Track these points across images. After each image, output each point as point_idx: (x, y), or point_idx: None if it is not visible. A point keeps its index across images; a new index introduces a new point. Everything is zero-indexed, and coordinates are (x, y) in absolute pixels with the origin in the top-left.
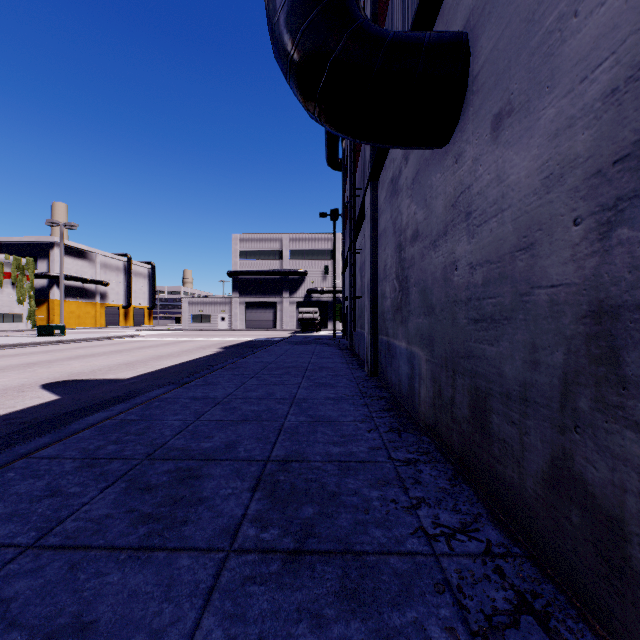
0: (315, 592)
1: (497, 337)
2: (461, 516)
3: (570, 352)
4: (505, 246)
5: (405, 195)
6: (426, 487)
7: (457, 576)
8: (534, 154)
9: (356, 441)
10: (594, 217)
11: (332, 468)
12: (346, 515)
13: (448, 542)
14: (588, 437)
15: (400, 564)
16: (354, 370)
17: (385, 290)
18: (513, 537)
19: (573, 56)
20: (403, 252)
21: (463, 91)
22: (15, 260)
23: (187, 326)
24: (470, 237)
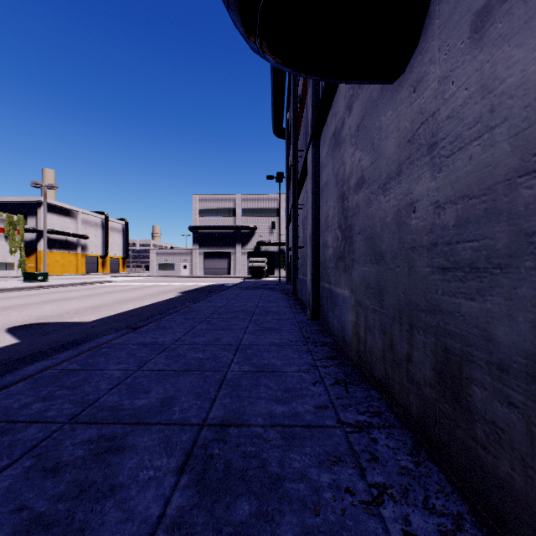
0: None
1: (481, 290)
2: (438, 519)
3: None
4: (497, 173)
5: (348, 144)
6: (385, 467)
7: None
8: None
9: (301, 397)
10: None
11: (275, 436)
12: (291, 517)
13: None
14: None
15: None
16: (297, 314)
17: (327, 240)
18: None
19: None
20: (346, 201)
21: (426, 4)
22: (8, 217)
23: (154, 273)
24: (435, 171)
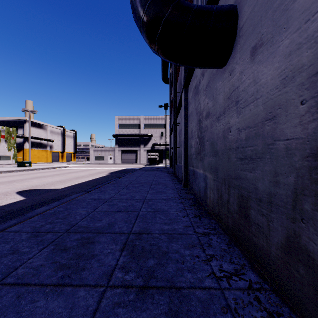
0: (154, 312)
1: (254, 168)
2: (234, 265)
3: (298, 176)
4: (258, 118)
5: (202, 94)
6: (215, 248)
7: (234, 302)
8: (276, 66)
9: (177, 222)
10: (314, 99)
11: (164, 237)
12: (171, 265)
13: (228, 281)
14: (310, 225)
15: (202, 295)
16: (176, 184)
17: (192, 143)
18: (263, 278)
19: (300, 8)
20: (201, 123)
21: (234, 36)
22: (6, 129)
23: (92, 162)
24: (238, 114)
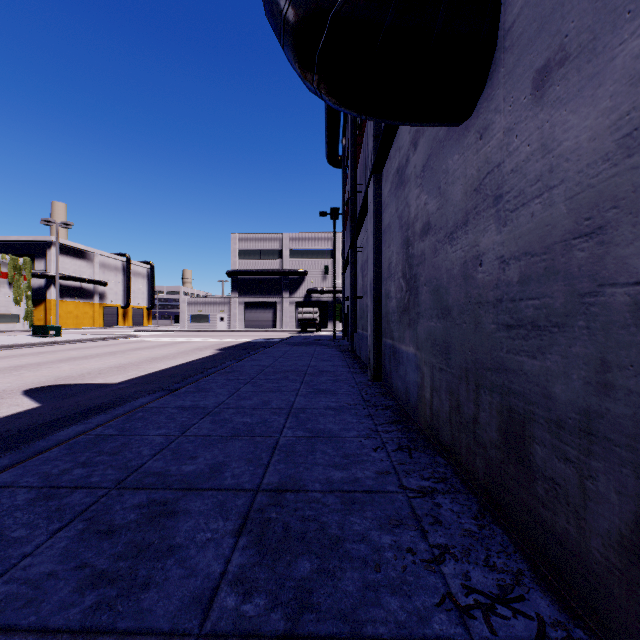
0: None
1: (542, 348)
2: (498, 575)
3: None
4: (555, 233)
5: (413, 185)
6: (448, 529)
7: None
8: (604, 107)
9: (361, 463)
10: None
11: (334, 501)
12: (352, 573)
13: (487, 619)
14: None
15: None
16: (356, 374)
17: (390, 290)
18: (571, 611)
19: None
20: (411, 248)
21: (491, 50)
22: (12, 260)
23: (186, 326)
24: (501, 225)
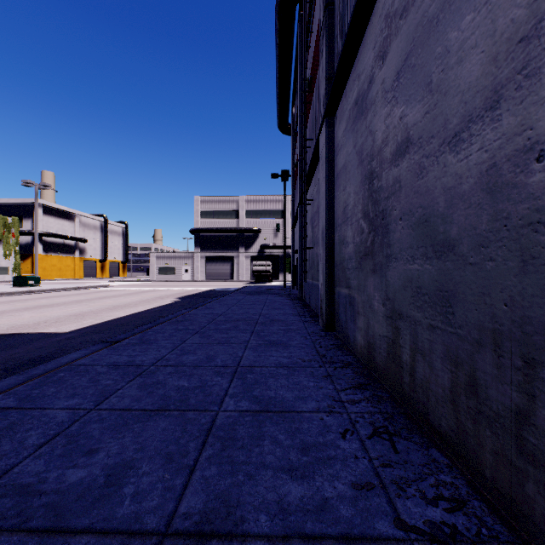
0: None
1: None
2: None
3: None
4: None
5: (381, 104)
6: None
7: None
8: None
9: (327, 463)
10: None
11: None
12: None
13: None
14: None
15: None
16: (307, 323)
17: (345, 235)
18: None
19: None
20: (377, 180)
21: None
22: (2, 219)
23: (154, 277)
24: None
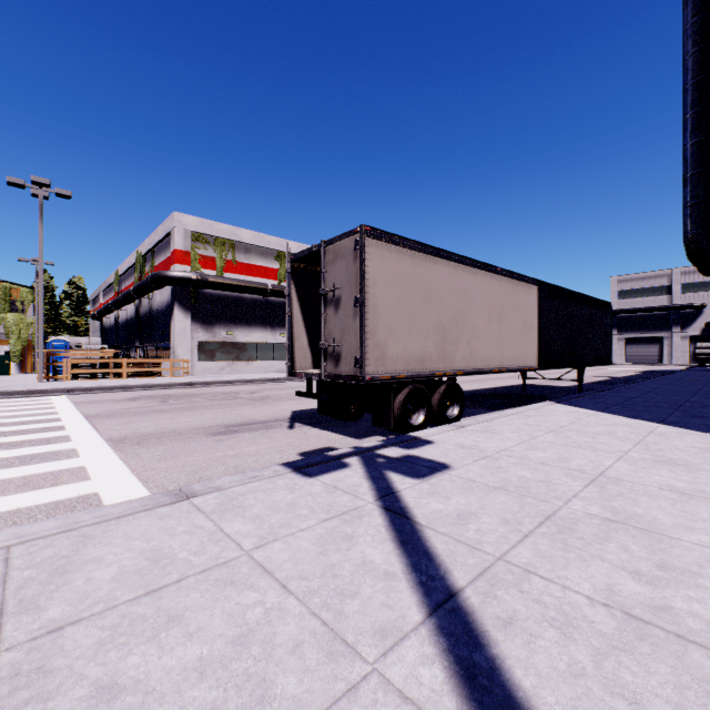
0: None
1: None
2: None
3: None
4: None
5: None
6: None
7: None
8: None
9: None
10: None
11: None
12: None
13: None
14: None
15: None
16: None
17: None
18: None
19: None
20: None
21: None
22: None
23: None
24: None
